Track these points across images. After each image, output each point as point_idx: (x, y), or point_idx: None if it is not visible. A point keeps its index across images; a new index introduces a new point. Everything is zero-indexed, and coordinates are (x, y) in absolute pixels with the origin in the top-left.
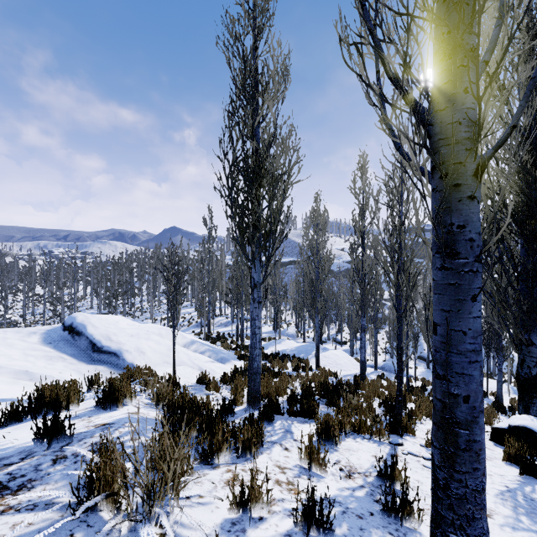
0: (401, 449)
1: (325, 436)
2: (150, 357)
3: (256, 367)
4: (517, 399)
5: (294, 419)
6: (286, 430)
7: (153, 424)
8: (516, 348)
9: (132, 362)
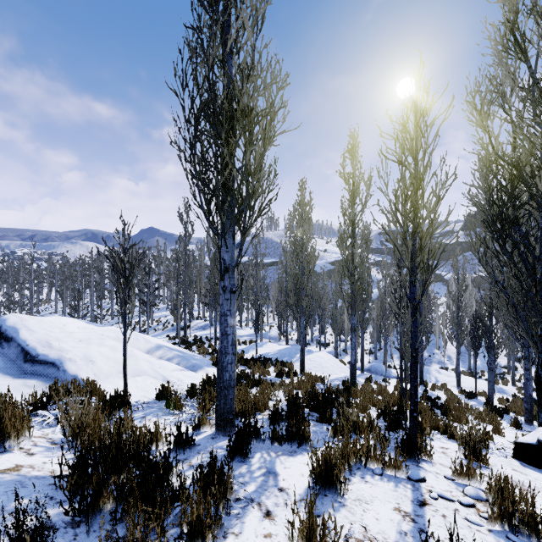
0: (426, 488)
1: (325, 481)
2: (101, 366)
3: (227, 378)
4: (505, 399)
5: (278, 449)
6: (268, 469)
7: (34, 493)
8: (535, 346)
9: (75, 373)
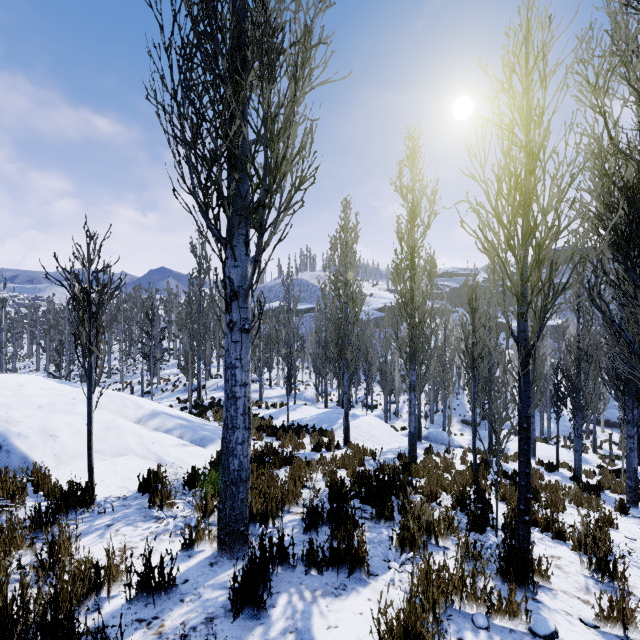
0: None
1: None
2: (66, 443)
3: (236, 467)
4: (592, 471)
5: (316, 583)
6: (299, 634)
7: None
8: None
9: (24, 454)
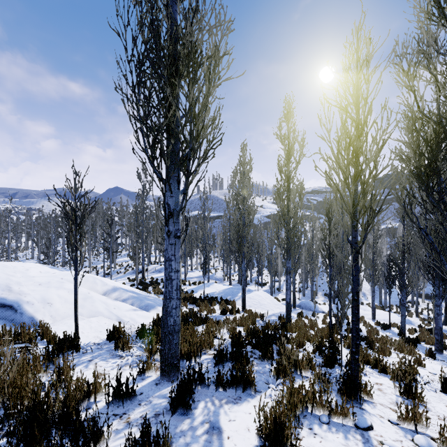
0: (376, 439)
1: (274, 442)
2: (58, 308)
3: (172, 323)
4: (414, 329)
5: (222, 396)
6: (211, 424)
7: None
8: None
9: (32, 315)
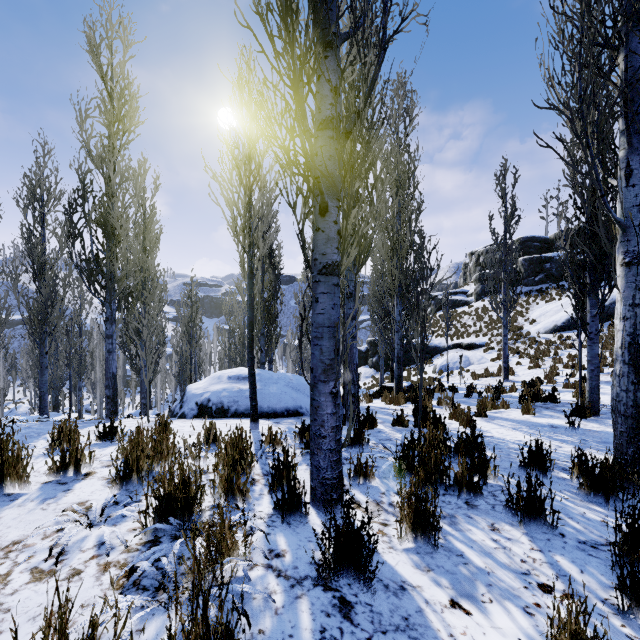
0: None
1: None
2: None
3: None
4: None
5: None
6: None
7: None
8: None
9: None
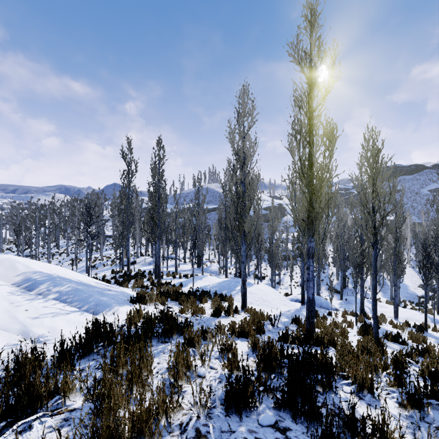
0: None
1: None
2: None
3: None
4: None
5: None
6: None
7: None
8: None
9: None
